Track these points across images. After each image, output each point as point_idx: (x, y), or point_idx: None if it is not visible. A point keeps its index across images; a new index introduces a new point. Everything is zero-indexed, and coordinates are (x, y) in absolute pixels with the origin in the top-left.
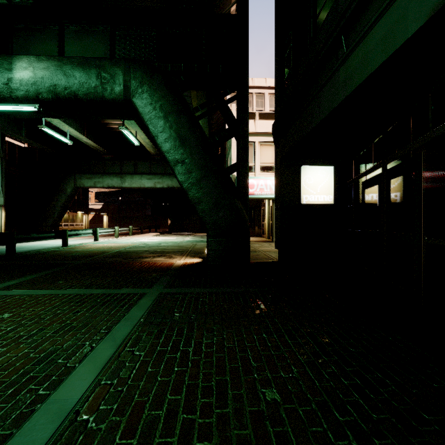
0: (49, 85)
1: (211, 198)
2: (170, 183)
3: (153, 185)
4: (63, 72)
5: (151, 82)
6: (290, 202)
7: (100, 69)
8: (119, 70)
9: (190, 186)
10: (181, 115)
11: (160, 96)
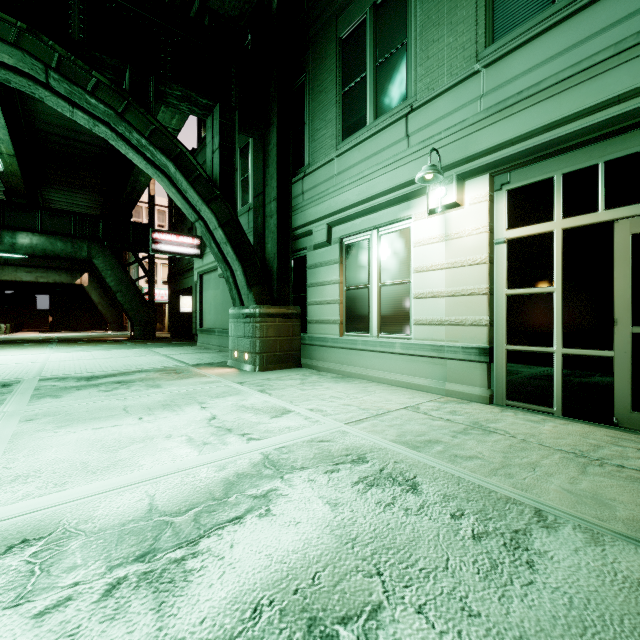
0: (41, 249)
1: (136, 308)
2: (57, 278)
3: (34, 279)
4: (51, 243)
5: (104, 253)
6: (175, 311)
7: (74, 244)
8: (85, 245)
9: (125, 303)
10: (120, 269)
11: (109, 260)
